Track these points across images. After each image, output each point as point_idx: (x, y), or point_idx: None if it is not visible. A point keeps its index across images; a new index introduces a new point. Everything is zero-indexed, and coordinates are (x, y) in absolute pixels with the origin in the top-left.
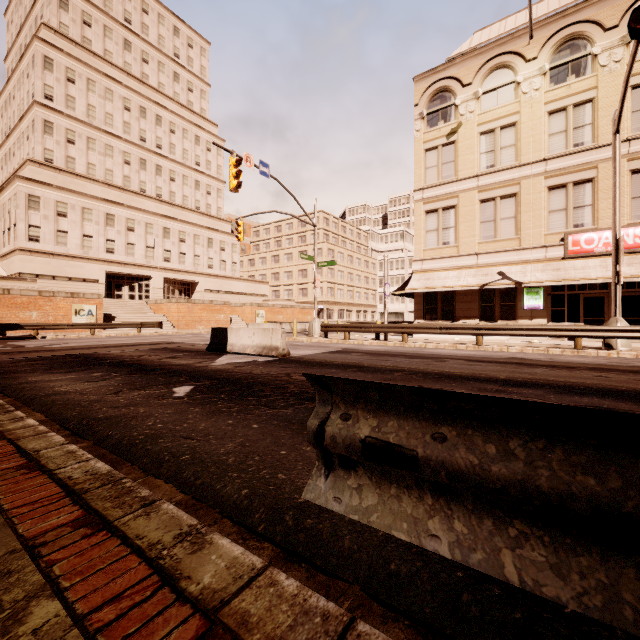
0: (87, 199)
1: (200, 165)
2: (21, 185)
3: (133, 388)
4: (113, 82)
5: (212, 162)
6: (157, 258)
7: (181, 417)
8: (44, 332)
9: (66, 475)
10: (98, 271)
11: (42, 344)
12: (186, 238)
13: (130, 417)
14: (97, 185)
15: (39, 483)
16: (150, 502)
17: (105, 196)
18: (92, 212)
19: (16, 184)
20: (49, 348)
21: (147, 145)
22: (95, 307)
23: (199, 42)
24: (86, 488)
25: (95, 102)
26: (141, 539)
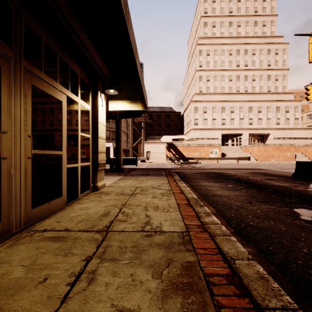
0: (214, 103)
1: (270, 65)
2: (192, 104)
3: (259, 201)
4: (224, 45)
5: (279, 60)
6: (245, 124)
7: None
8: (200, 161)
9: None
10: (218, 134)
11: (200, 166)
12: (261, 110)
13: (277, 233)
14: (218, 95)
15: None
16: None
17: (221, 99)
18: (216, 108)
19: (191, 104)
20: (203, 168)
21: (240, 68)
22: (218, 150)
23: None
24: None
25: (217, 59)
26: None
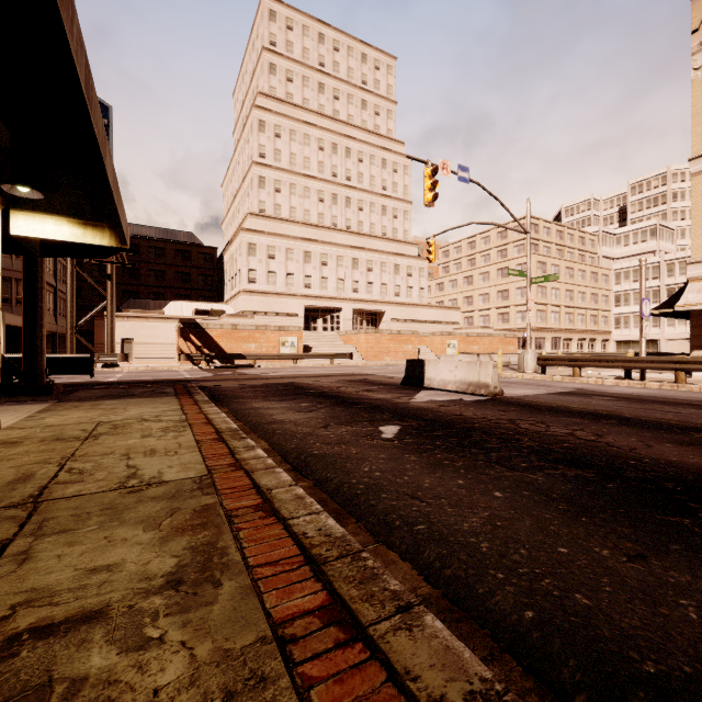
0: (290, 240)
1: (386, 189)
2: (244, 236)
3: (339, 423)
4: (310, 127)
5: (398, 183)
6: (347, 290)
7: (398, 466)
8: (259, 362)
9: (300, 529)
10: (298, 306)
11: (259, 372)
12: (373, 267)
13: (344, 458)
14: (297, 226)
15: (276, 534)
16: (406, 605)
17: (303, 235)
18: (293, 252)
19: (240, 236)
20: (264, 376)
21: (338, 180)
22: (296, 339)
23: (385, 61)
24: (324, 556)
25: (296, 150)
26: (414, 681)
